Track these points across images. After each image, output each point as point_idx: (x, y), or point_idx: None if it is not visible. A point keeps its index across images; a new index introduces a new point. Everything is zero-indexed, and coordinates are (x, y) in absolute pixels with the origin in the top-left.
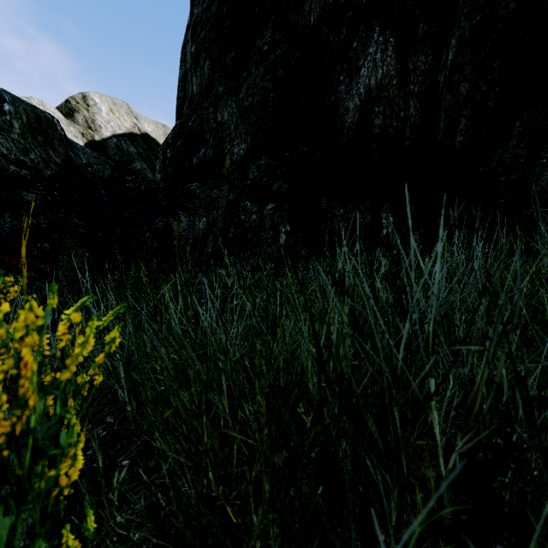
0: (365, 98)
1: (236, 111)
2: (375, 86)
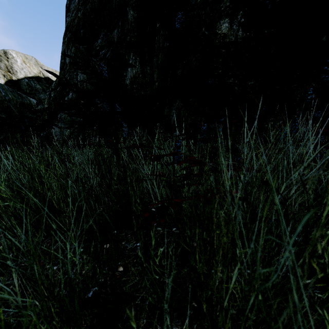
0: (130, 81)
1: (86, 76)
2: (133, 77)
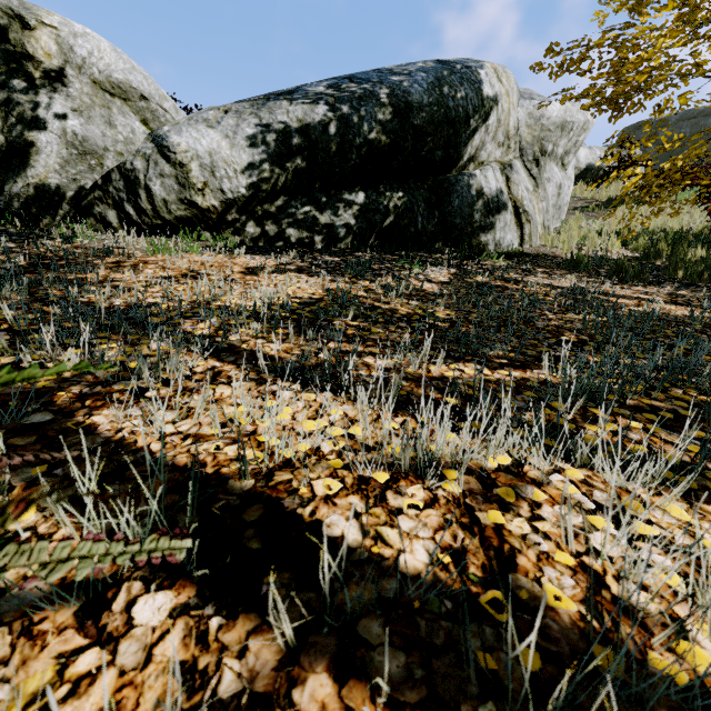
0: None
1: None
2: None
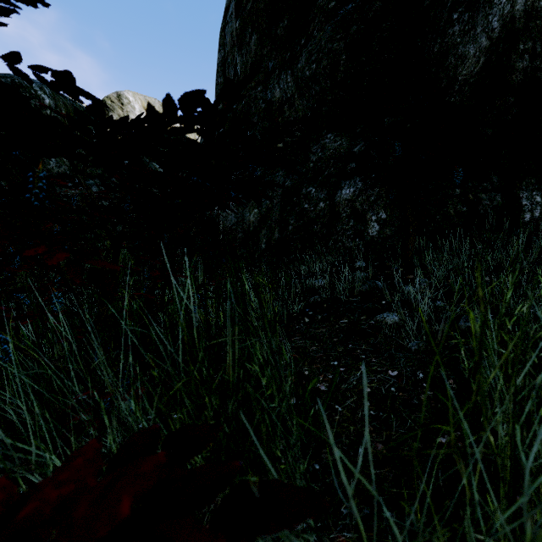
0: (500, 35)
1: (292, 85)
2: (522, 13)
